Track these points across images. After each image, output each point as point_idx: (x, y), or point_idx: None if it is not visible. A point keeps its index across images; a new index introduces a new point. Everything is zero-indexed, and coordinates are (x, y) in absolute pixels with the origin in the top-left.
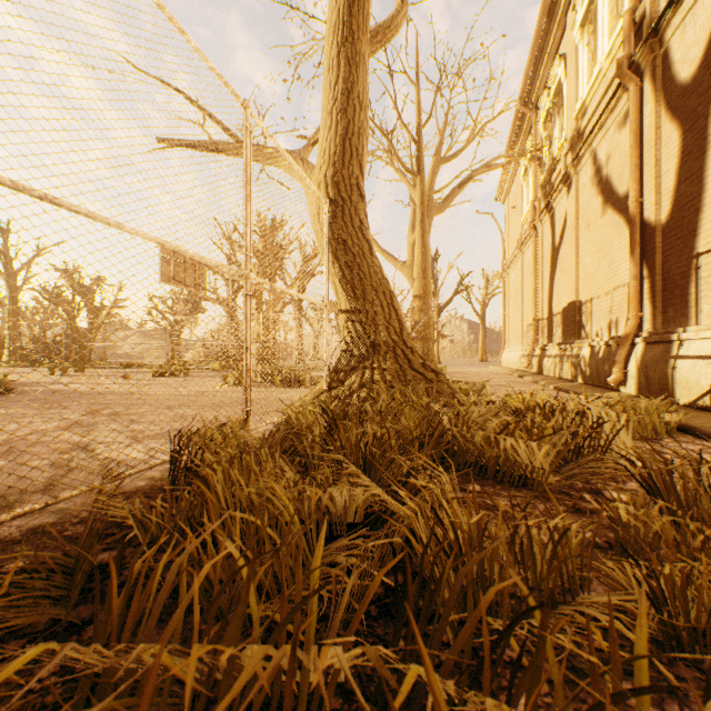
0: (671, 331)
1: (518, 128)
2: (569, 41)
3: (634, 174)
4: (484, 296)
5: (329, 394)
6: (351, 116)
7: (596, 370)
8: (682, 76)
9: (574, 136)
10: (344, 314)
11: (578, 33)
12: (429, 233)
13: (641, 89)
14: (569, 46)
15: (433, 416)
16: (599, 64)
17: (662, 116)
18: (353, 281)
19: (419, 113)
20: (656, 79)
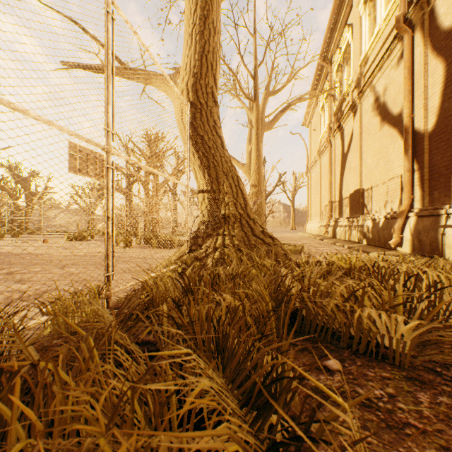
0: (439, 207)
1: (318, 76)
2: (355, 14)
3: (408, 97)
4: (294, 188)
5: (190, 256)
6: (207, 37)
7: (377, 235)
8: (446, 24)
9: (359, 77)
10: (202, 193)
11: (362, 8)
12: (261, 143)
13: (412, 38)
14: (355, 17)
15: (281, 280)
16: (378, 26)
17: (429, 55)
18: (209, 168)
19: (255, 57)
20: (424, 29)
